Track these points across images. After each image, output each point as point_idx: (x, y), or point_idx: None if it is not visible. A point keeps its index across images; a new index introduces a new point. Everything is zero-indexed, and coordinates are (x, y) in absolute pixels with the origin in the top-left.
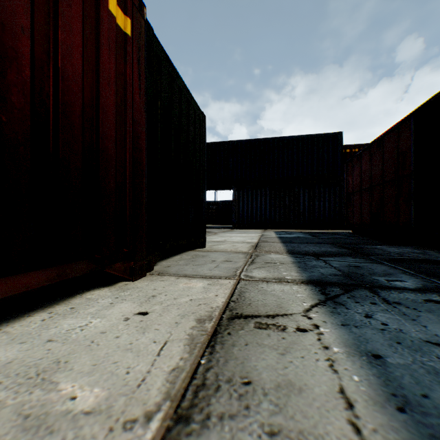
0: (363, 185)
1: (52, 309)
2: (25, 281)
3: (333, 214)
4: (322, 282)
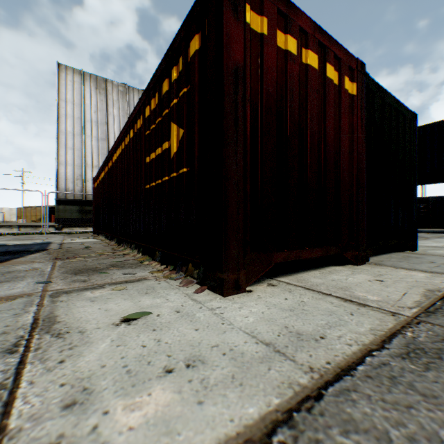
0: None
1: (318, 270)
2: (315, 252)
3: None
4: None
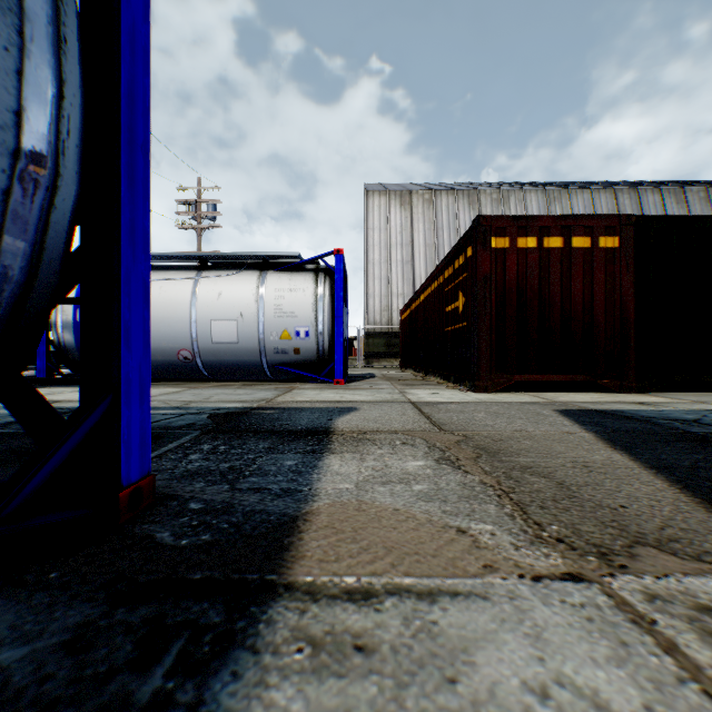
0: None
1: (569, 393)
2: (558, 377)
3: None
4: None
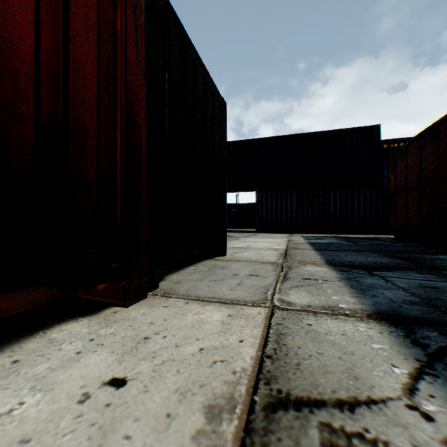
0: (409, 183)
1: None
2: None
3: (369, 217)
4: (399, 318)
